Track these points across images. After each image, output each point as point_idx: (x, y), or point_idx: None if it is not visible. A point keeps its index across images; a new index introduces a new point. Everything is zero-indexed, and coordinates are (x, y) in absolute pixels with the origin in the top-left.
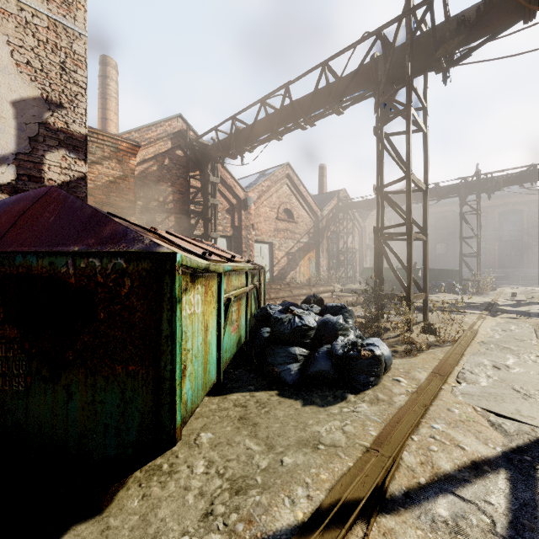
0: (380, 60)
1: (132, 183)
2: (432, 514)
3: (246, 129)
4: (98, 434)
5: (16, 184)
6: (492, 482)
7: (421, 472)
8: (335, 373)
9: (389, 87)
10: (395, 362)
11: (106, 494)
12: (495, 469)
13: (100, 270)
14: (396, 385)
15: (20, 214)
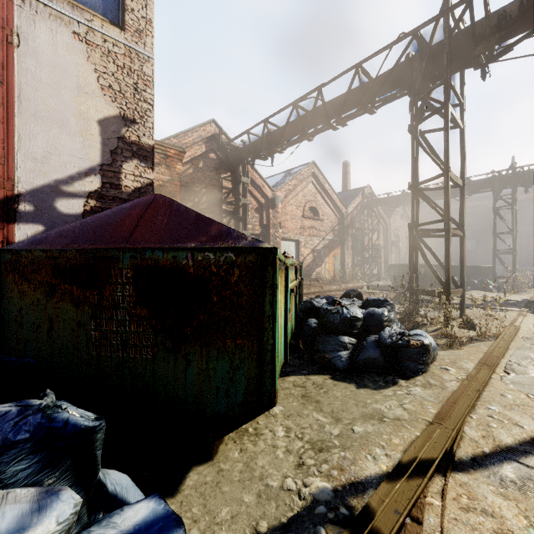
0: (415, 59)
1: (178, 186)
2: (500, 475)
3: (277, 131)
4: (211, 394)
5: (101, 191)
6: None
7: (484, 443)
8: (384, 360)
9: (424, 85)
10: (439, 353)
11: (214, 445)
12: None
13: (214, 262)
14: (444, 373)
15: (139, 217)
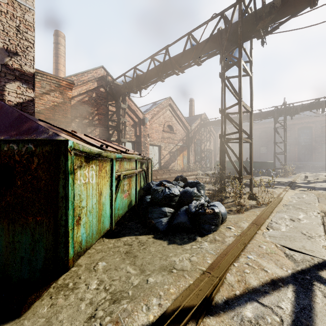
0: (223, 31)
1: (69, 106)
2: (242, 315)
3: (142, 75)
4: (16, 263)
5: None
6: (283, 293)
7: (237, 287)
8: (190, 223)
9: (229, 48)
10: (229, 217)
11: (24, 304)
12: (286, 284)
13: (17, 152)
14: (228, 231)
15: None
